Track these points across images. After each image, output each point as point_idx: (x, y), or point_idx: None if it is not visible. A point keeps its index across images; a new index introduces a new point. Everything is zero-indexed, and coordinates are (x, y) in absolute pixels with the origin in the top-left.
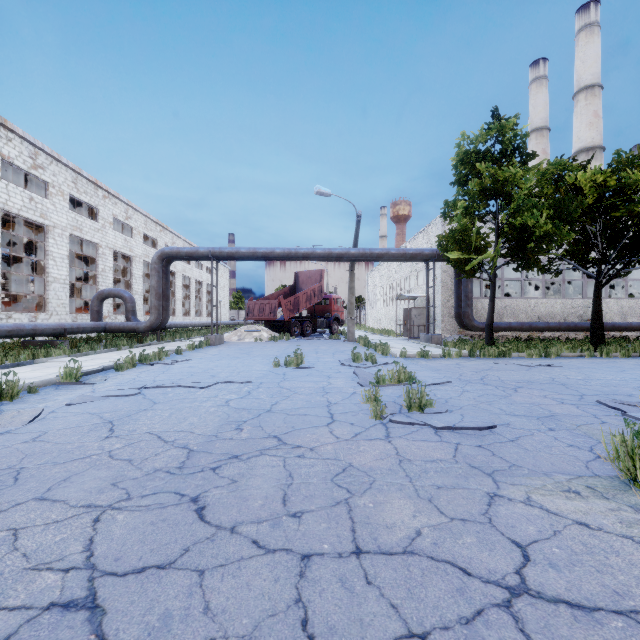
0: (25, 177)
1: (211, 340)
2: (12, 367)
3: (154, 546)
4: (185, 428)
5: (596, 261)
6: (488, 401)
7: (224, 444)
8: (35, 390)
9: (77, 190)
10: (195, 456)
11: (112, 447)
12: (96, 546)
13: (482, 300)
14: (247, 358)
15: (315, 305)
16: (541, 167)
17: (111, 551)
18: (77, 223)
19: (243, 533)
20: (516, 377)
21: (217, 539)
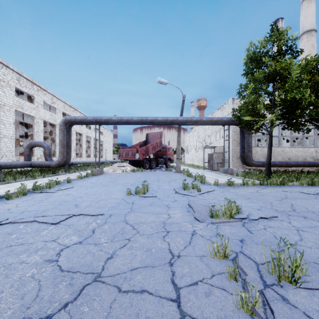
0: None
1: (95, 172)
2: None
3: None
4: None
5: None
6: None
7: None
8: None
9: (20, 85)
10: None
11: None
12: None
13: (255, 148)
14: (111, 186)
15: (157, 151)
16: (302, 62)
17: None
18: (20, 104)
19: None
20: None
21: None
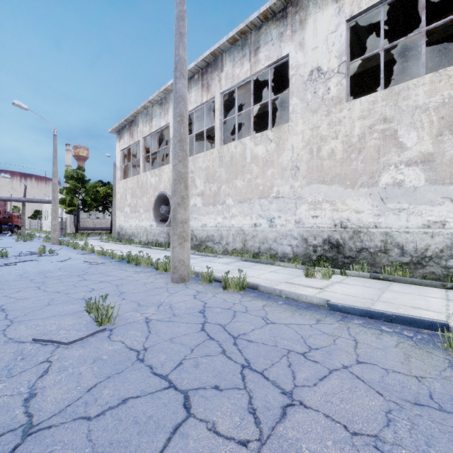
0: None
1: None
2: None
3: None
4: None
5: None
6: None
7: None
8: None
9: None
10: None
11: None
12: None
13: (87, 219)
14: None
15: (1, 218)
16: (94, 183)
17: None
18: None
19: None
20: (62, 239)
21: None
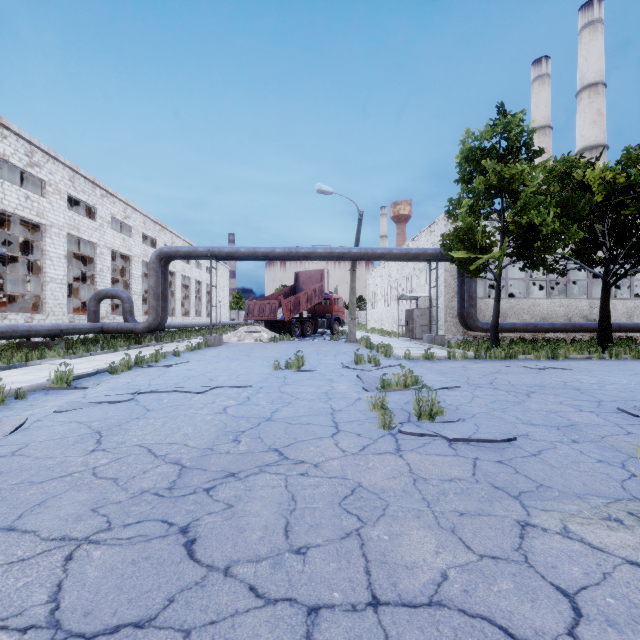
0: (22, 176)
1: (210, 341)
2: (3, 370)
3: (133, 595)
4: (178, 440)
5: (603, 261)
6: (501, 408)
7: (220, 459)
8: (23, 396)
9: (74, 189)
10: (187, 474)
11: (97, 463)
12: (64, 595)
13: (486, 300)
14: (247, 360)
15: (316, 305)
16: (548, 164)
17: (81, 602)
18: (74, 222)
19: (239, 576)
20: (526, 381)
21: (208, 585)
